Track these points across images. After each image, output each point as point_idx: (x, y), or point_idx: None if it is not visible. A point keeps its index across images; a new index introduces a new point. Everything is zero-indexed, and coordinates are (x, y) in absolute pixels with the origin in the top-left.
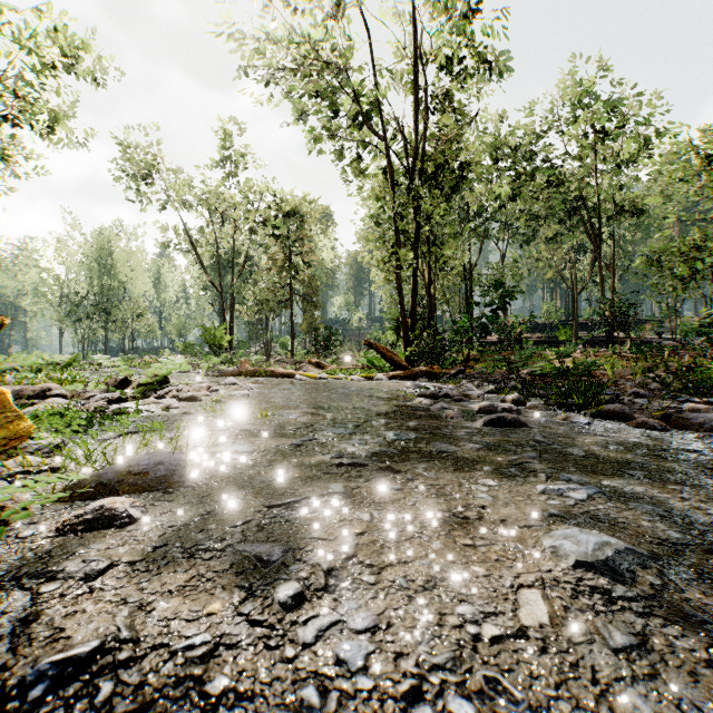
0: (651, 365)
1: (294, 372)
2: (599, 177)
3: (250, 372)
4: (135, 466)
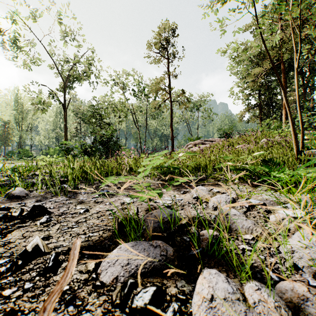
0: None
1: None
2: None
3: None
4: None
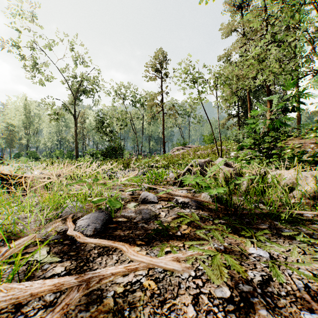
0: None
1: None
2: None
3: None
4: None
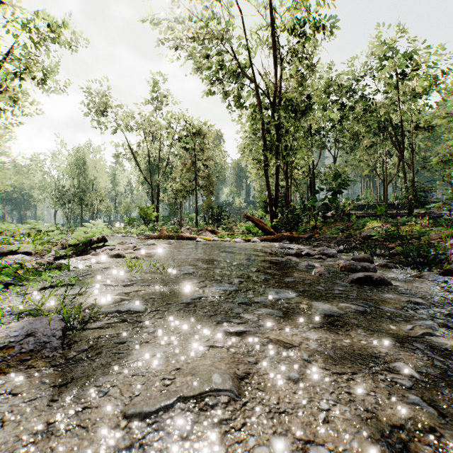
0: (451, 232)
1: (196, 236)
2: (402, 105)
3: (166, 236)
4: (3, 338)
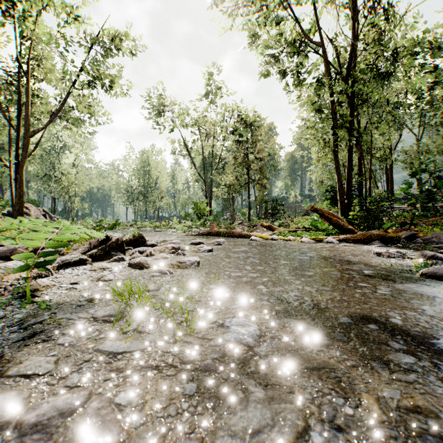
0: None
1: (250, 233)
2: None
3: (216, 233)
4: None
